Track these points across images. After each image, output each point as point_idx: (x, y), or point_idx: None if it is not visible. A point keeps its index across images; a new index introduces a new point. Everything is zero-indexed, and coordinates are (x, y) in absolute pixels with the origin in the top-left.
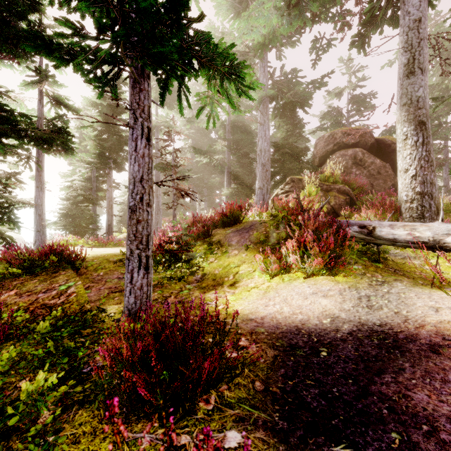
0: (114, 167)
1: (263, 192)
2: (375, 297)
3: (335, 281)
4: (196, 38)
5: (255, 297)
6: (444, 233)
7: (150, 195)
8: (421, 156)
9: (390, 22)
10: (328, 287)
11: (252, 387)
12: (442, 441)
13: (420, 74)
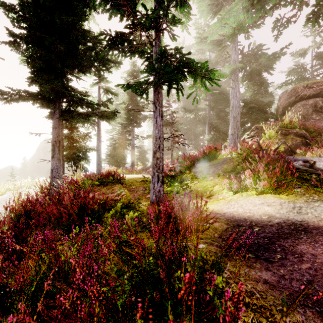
0: (135, 125)
1: (234, 137)
2: (305, 208)
3: (279, 197)
4: (186, 62)
5: (222, 204)
6: None
7: (163, 145)
8: None
9: None
10: (273, 201)
11: (213, 235)
12: (302, 259)
13: None
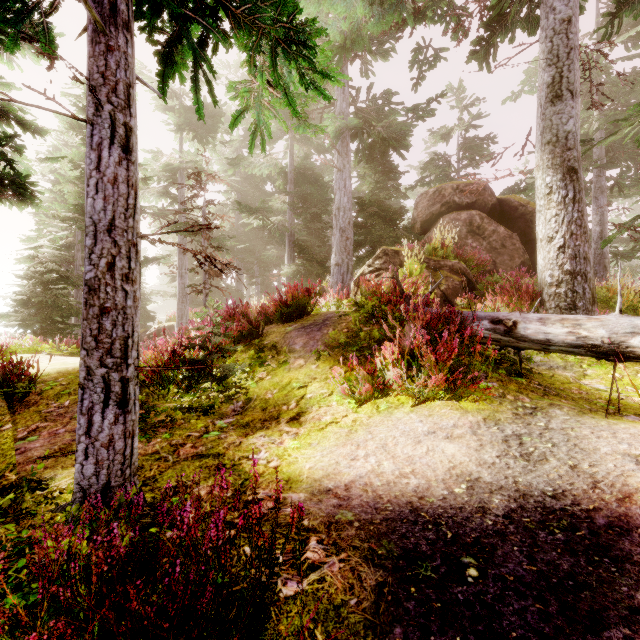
0: None
1: (342, 271)
2: (529, 438)
3: (462, 409)
4: None
5: (333, 442)
6: (627, 331)
7: (131, 259)
8: (571, 219)
9: (524, 25)
10: (452, 421)
11: None
12: None
13: (570, 99)
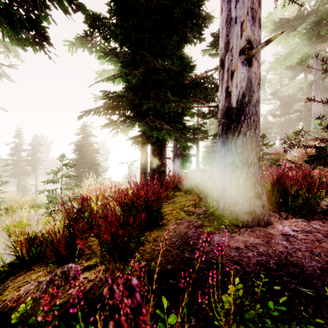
0: None
1: None
2: None
3: None
4: None
5: None
6: None
7: None
8: None
9: None
10: None
11: None
12: None
13: None
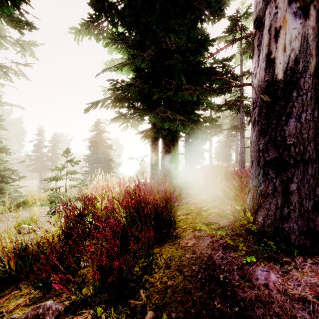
0: None
1: None
2: None
3: None
4: None
5: None
6: None
7: (244, 150)
8: None
9: None
10: None
11: None
12: None
13: None
